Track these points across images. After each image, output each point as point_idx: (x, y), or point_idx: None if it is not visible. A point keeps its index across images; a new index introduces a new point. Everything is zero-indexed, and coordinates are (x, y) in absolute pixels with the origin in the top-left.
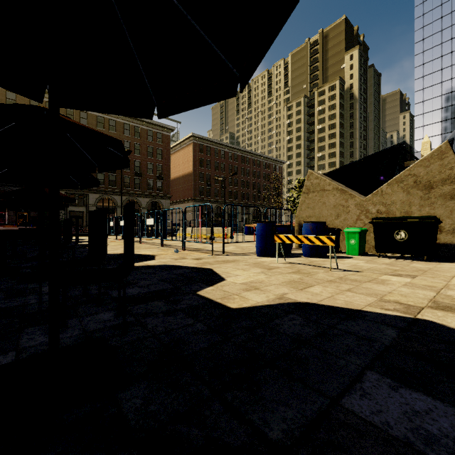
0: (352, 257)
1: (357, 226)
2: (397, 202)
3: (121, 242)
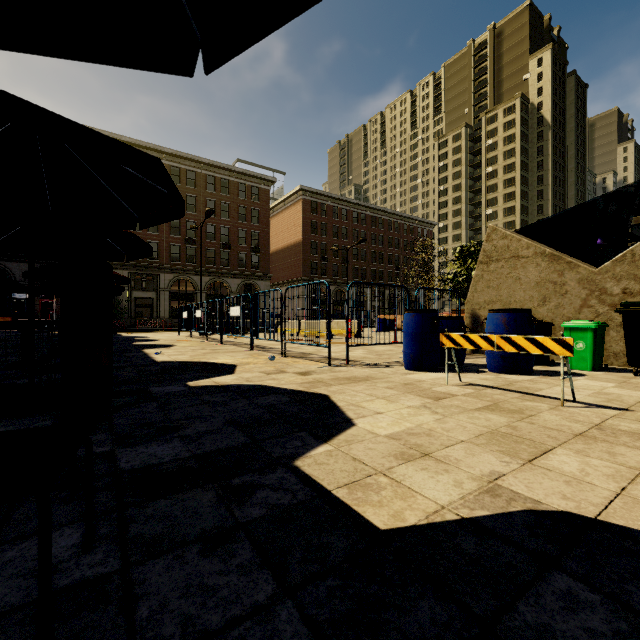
0: (582, 374)
1: (582, 318)
2: None
3: (195, 341)
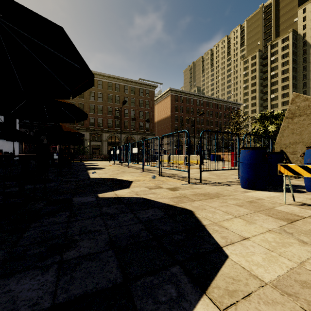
0: None
1: None
2: None
3: (116, 166)
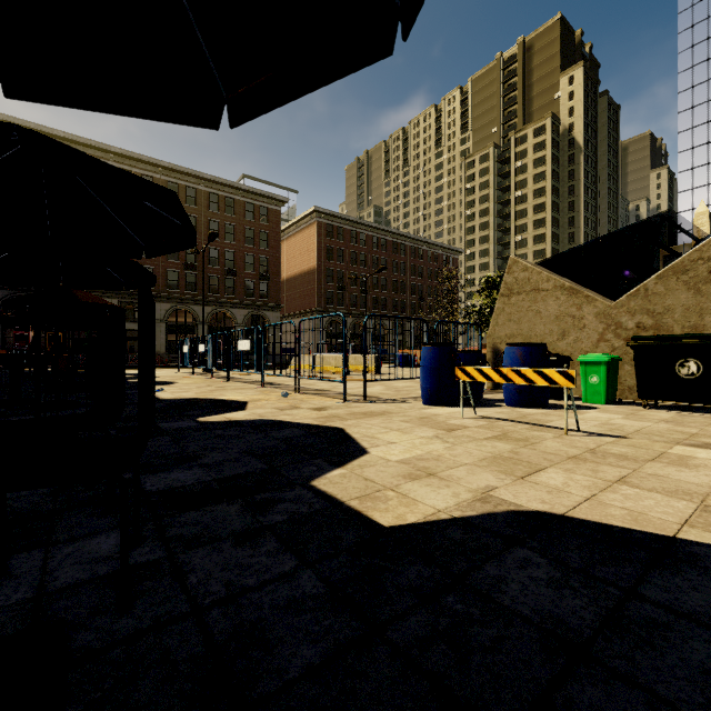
0: (595, 408)
1: (599, 352)
2: (675, 310)
3: (199, 378)
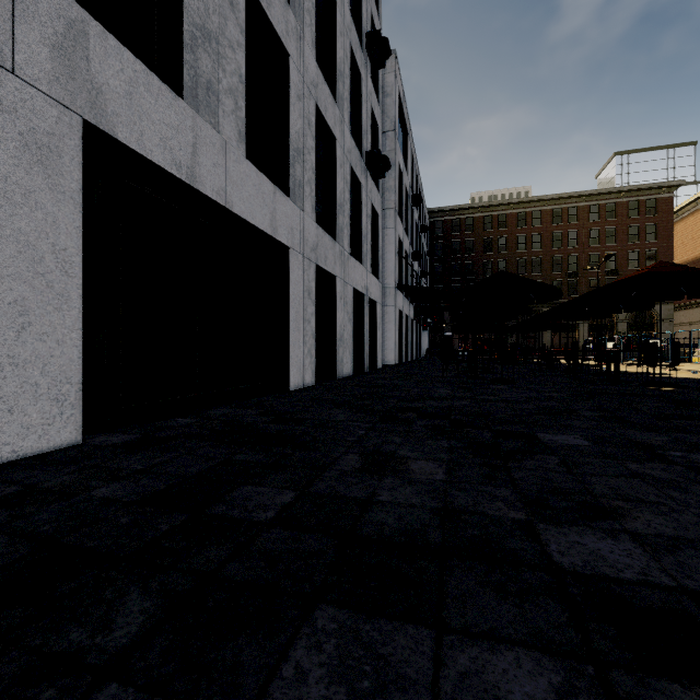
0: None
1: None
2: None
3: None
